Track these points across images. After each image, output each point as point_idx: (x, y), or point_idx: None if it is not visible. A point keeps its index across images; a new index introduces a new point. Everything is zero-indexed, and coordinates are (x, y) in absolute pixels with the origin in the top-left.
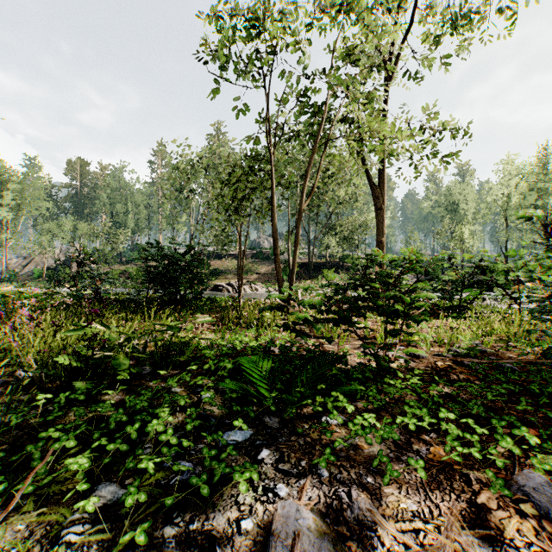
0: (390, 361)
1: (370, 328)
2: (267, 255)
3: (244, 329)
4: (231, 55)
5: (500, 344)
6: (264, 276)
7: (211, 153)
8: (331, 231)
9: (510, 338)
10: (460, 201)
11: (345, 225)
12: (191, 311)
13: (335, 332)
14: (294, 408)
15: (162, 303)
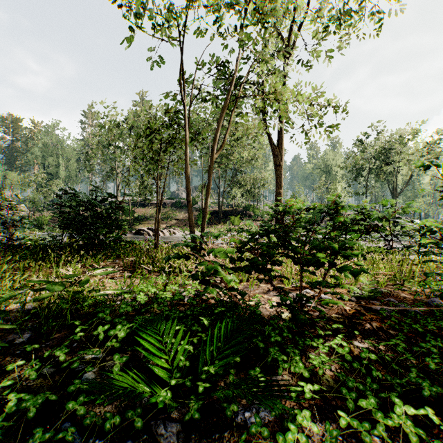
0: (306, 314)
1: (284, 277)
2: (185, 204)
3: (156, 274)
4: (143, 4)
5: (389, 283)
6: (182, 221)
7: (135, 116)
8: (237, 185)
9: (395, 277)
10: (332, 164)
11: (248, 180)
12: (107, 256)
13: (244, 275)
14: (200, 401)
15: (77, 248)
